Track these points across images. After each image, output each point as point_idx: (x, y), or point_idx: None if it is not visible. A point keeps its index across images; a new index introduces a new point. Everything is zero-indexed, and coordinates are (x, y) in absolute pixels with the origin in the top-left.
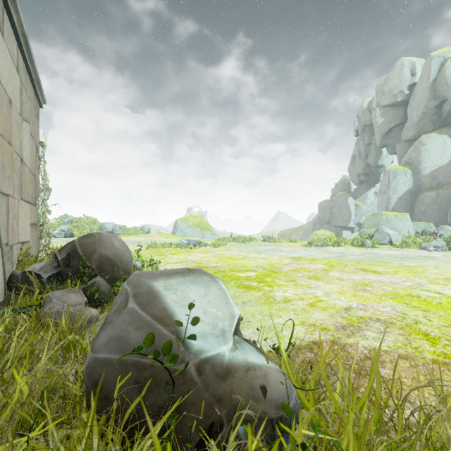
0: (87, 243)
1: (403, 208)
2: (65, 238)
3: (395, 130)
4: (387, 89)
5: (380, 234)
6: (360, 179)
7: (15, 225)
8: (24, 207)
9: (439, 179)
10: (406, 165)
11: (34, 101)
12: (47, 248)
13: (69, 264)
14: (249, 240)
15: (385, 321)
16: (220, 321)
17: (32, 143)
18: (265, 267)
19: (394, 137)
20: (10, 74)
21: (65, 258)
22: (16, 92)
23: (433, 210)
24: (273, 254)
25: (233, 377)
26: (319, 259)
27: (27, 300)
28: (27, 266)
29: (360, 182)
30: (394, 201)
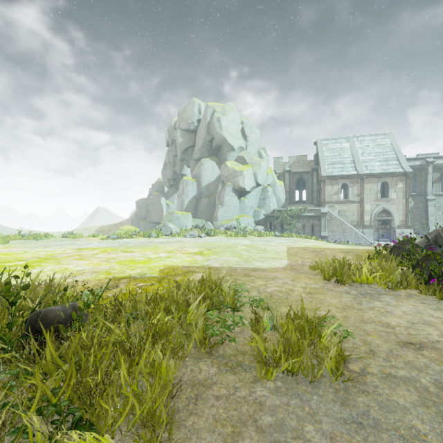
0: None
1: (191, 209)
2: None
3: (190, 150)
4: (185, 118)
5: (166, 228)
6: (170, 183)
7: None
8: None
9: (210, 190)
10: (194, 177)
11: None
12: None
13: None
14: (43, 237)
15: (96, 272)
16: None
17: None
18: (41, 257)
19: (190, 155)
20: None
21: None
22: None
23: (207, 211)
24: (62, 247)
25: None
26: (101, 248)
27: None
28: None
29: (170, 185)
30: (187, 203)
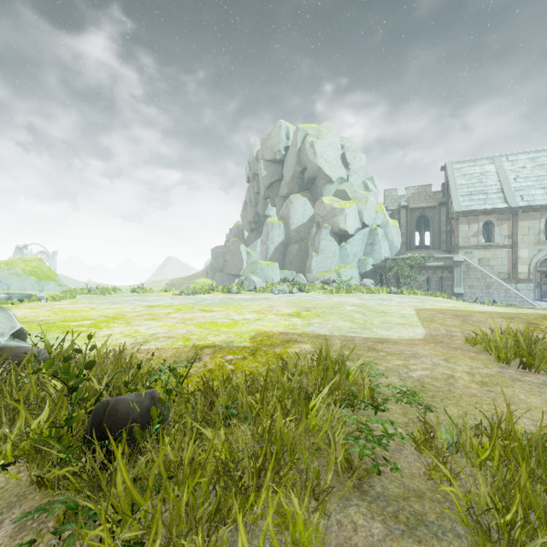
0: None
1: (278, 258)
2: None
3: (276, 185)
4: (270, 145)
5: (248, 281)
6: (251, 226)
7: None
8: None
9: (302, 234)
10: (281, 219)
11: None
12: None
13: None
14: (111, 291)
15: (172, 337)
16: (2, 329)
17: None
18: (109, 315)
19: (275, 191)
20: None
21: None
22: None
23: (297, 260)
24: (131, 304)
25: (5, 350)
26: (175, 305)
27: None
28: None
29: (251, 229)
30: (272, 251)
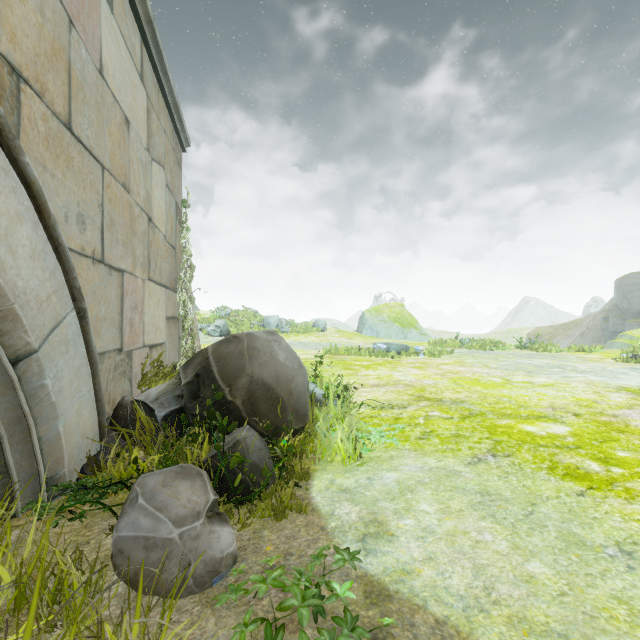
0: (227, 354)
1: None
2: (221, 337)
3: None
4: None
5: None
6: None
7: (136, 320)
8: (154, 292)
9: None
10: None
11: (174, 140)
12: (190, 353)
13: (197, 394)
14: (491, 346)
15: None
16: None
17: (169, 199)
18: (576, 411)
19: None
20: (126, 77)
21: (192, 383)
22: (139, 112)
23: None
24: (565, 376)
25: None
26: None
27: (121, 467)
28: (154, 383)
29: None
30: None
